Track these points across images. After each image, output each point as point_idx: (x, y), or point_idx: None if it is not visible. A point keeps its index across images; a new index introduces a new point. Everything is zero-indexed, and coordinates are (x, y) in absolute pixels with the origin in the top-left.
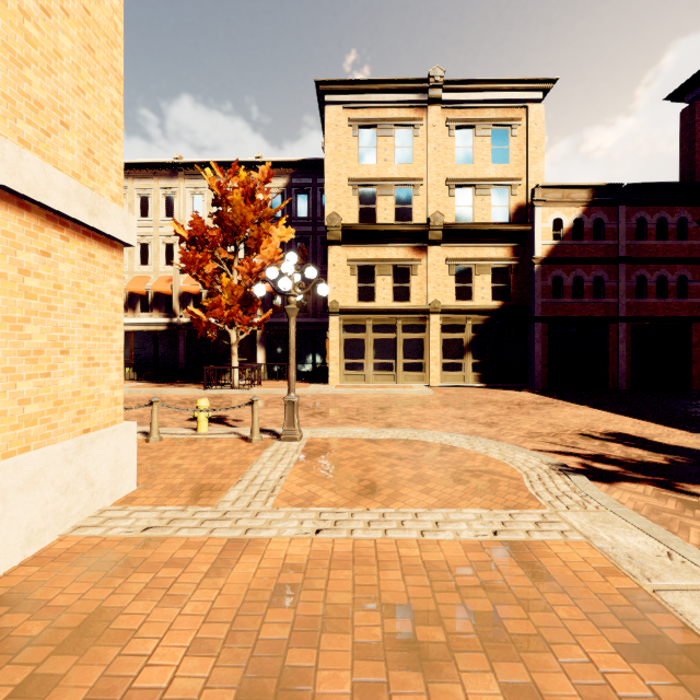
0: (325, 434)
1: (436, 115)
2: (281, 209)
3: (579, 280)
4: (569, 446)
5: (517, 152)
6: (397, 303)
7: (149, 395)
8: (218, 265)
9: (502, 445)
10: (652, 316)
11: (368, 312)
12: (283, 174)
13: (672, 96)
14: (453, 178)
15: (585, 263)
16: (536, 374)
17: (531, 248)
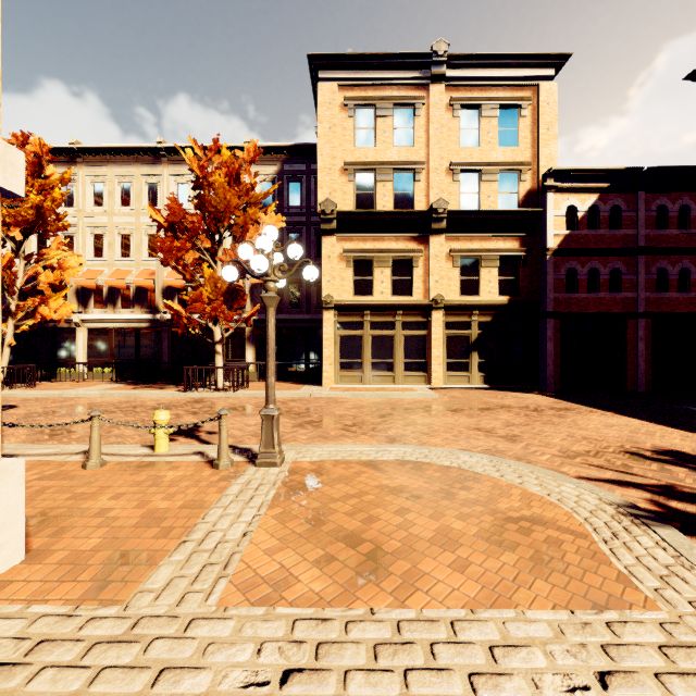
0: (313, 455)
1: (440, 93)
2: (272, 198)
3: (594, 273)
4: (622, 472)
5: (527, 134)
6: (397, 298)
7: (122, 399)
8: (200, 255)
9: (539, 471)
10: (674, 312)
11: (365, 307)
12: (274, 160)
13: (693, 75)
14: (457, 162)
15: (601, 254)
16: (548, 375)
17: (542, 238)
